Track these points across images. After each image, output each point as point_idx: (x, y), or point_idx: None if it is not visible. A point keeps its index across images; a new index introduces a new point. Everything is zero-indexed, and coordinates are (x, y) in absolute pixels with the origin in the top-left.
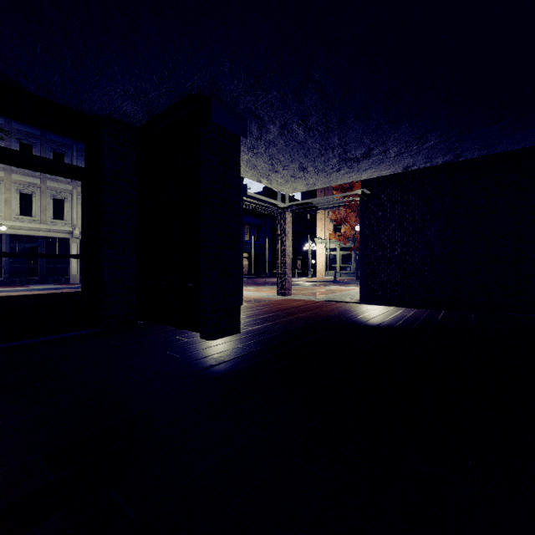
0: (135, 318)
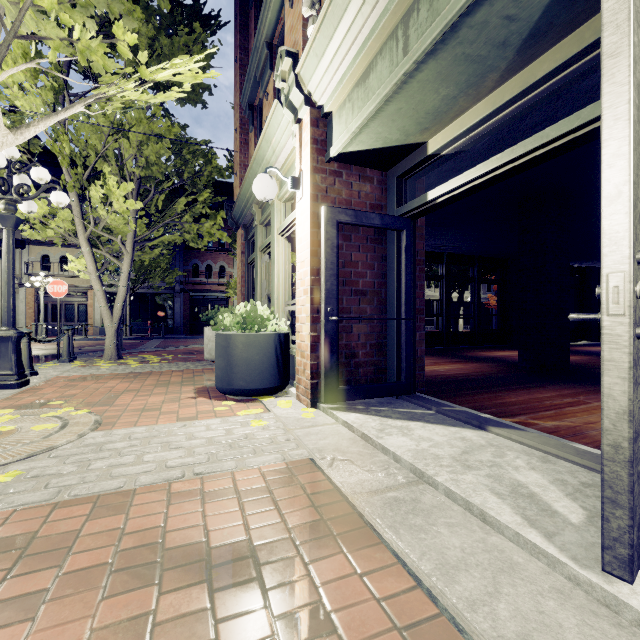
0: (597, 338)
